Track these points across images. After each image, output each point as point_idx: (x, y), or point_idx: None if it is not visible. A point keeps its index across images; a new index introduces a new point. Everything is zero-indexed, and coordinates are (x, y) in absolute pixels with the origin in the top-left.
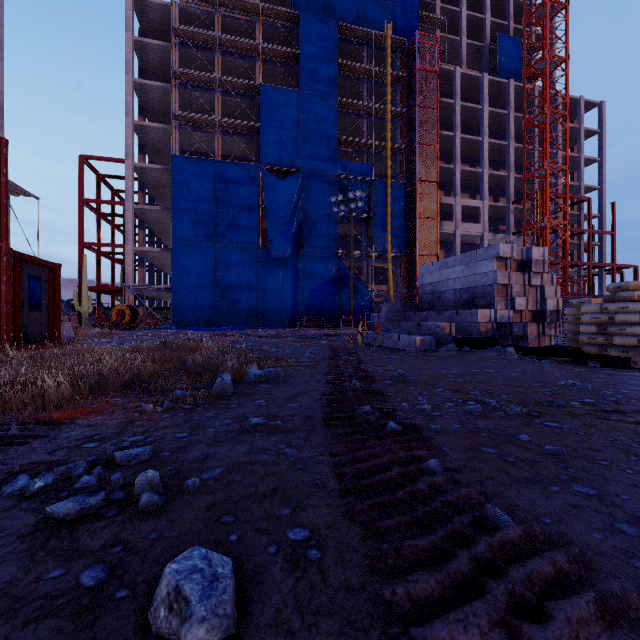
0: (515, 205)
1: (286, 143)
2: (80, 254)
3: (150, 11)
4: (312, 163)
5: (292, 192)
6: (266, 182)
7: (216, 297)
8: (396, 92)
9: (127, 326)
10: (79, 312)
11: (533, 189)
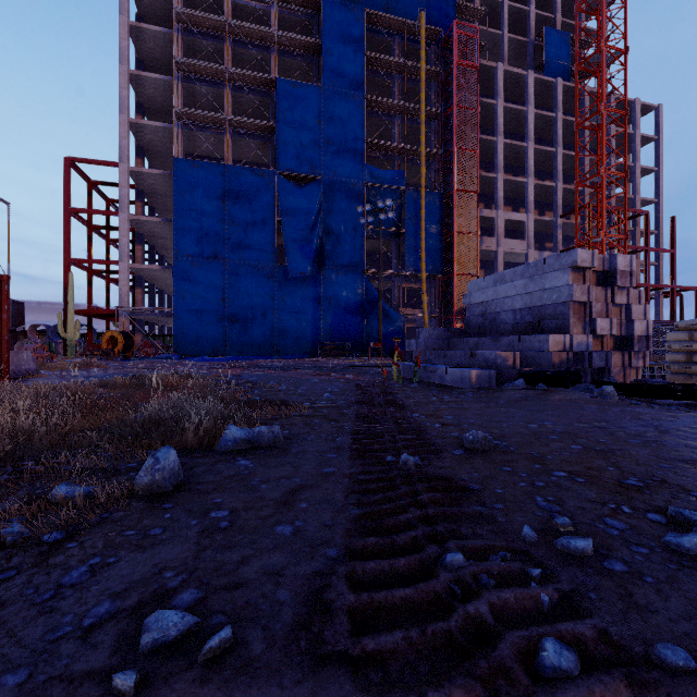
0: (563, 219)
1: (306, 146)
2: (66, 272)
3: None
4: (335, 169)
5: (313, 202)
6: (283, 190)
7: (225, 322)
8: (431, 90)
9: (120, 355)
10: (65, 339)
11: (583, 202)
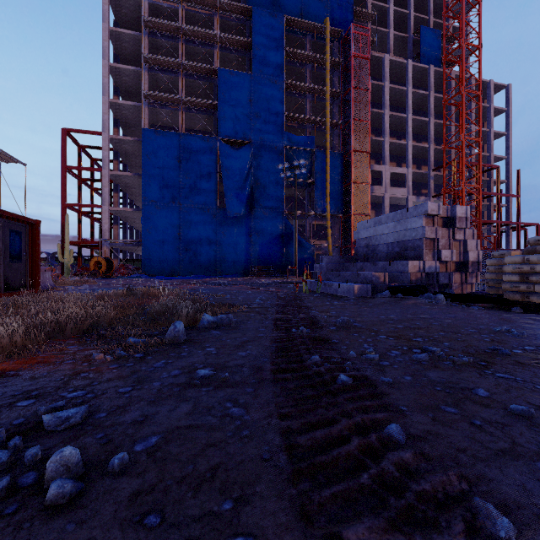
0: (435, 172)
1: (240, 118)
2: (63, 213)
3: (123, 5)
4: (262, 136)
5: (245, 160)
6: (223, 152)
7: (180, 250)
8: (334, 75)
9: (103, 275)
10: (62, 263)
11: (450, 158)
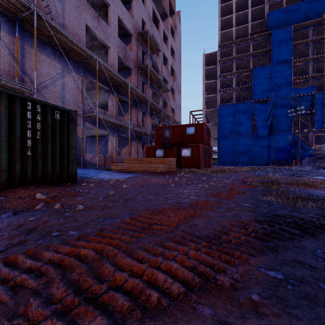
0: None
1: (264, 88)
2: None
3: (209, 56)
4: (278, 94)
5: (267, 108)
6: (255, 107)
7: (234, 154)
8: None
9: None
10: None
11: None
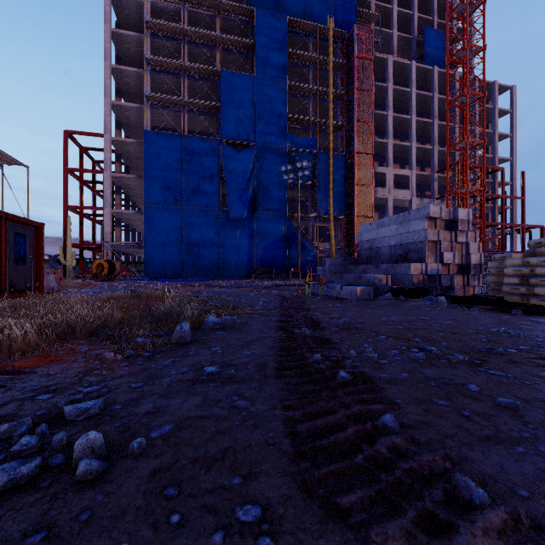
0: (439, 174)
1: (243, 120)
2: (65, 216)
3: (126, 6)
4: (265, 137)
5: (248, 162)
6: (225, 154)
7: (182, 253)
8: (337, 77)
9: (105, 278)
10: (64, 266)
11: (454, 160)
